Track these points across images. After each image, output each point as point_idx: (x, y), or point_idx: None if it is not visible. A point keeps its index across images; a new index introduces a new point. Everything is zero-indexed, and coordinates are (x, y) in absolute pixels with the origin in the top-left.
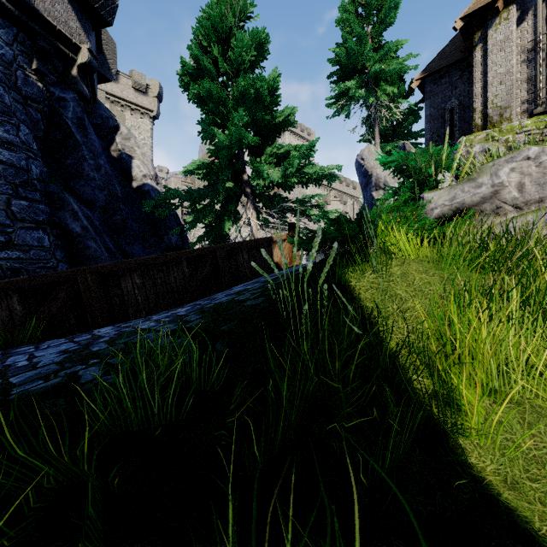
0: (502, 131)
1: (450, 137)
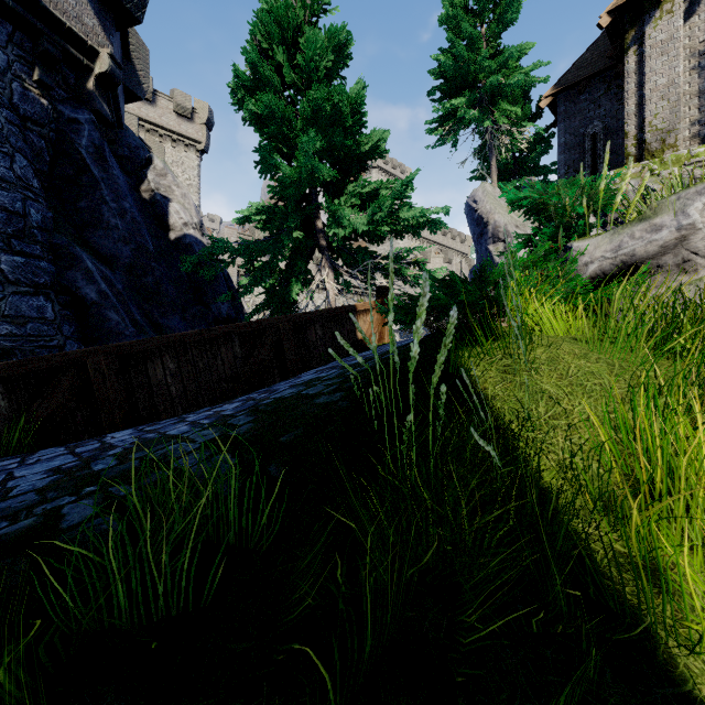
0: (665, 162)
1: (592, 172)
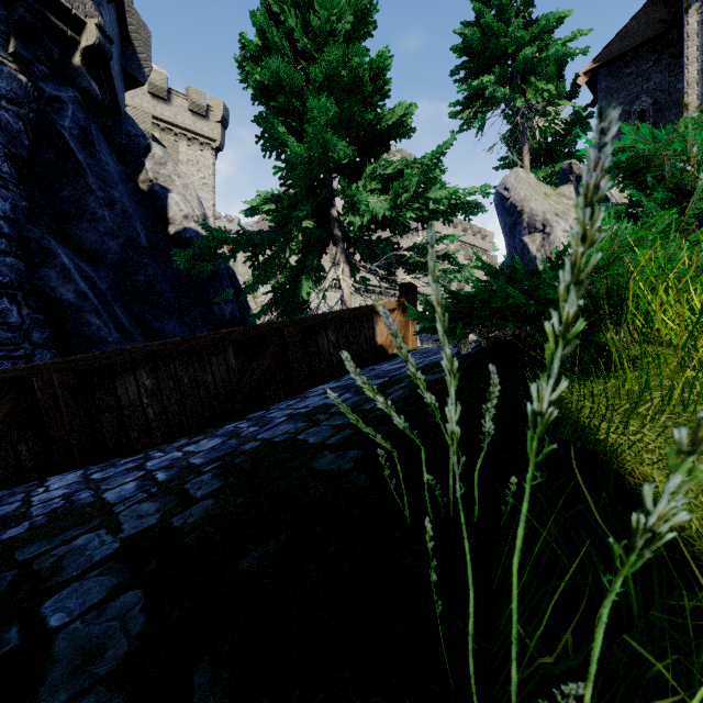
0: None
1: None
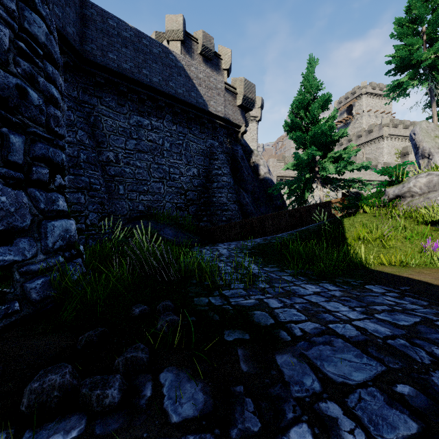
0: None
1: None
